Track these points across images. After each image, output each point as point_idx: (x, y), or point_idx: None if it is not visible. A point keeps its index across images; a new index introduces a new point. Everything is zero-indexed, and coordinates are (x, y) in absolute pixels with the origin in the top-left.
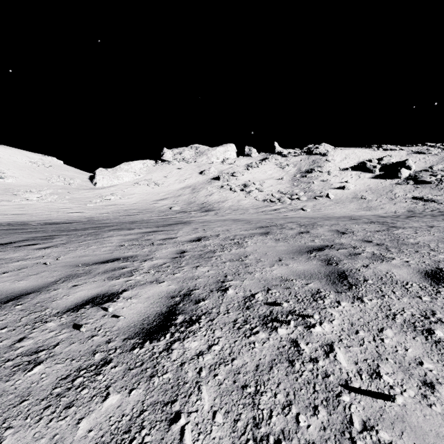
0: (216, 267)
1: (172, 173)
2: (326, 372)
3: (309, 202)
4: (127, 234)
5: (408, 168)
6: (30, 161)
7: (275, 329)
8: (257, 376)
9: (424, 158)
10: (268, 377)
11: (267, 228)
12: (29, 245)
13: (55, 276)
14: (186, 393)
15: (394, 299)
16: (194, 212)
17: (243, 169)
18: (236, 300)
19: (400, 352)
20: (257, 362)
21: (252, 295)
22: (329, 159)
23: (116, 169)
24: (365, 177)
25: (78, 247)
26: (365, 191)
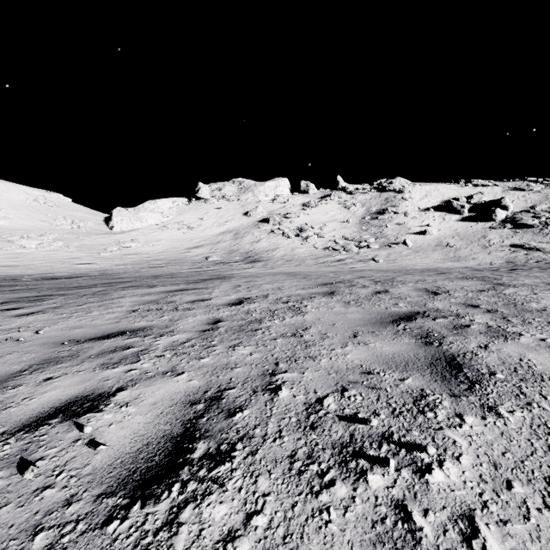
0: (263, 347)
1: (209, 213)
2: None
3: (381, 250)
4: (145, 294)
5: (505, 208)
6: (28, 199)
7: (363, 475)
8: None
9: (523, 196)
10: None
11: (331, 286)
12: (8, 310)
13: (24, 361)
14: None
15: (549, 410)
16: (237, 263)
17: (299, 209)
18: (294, 409)
19: None
20: None
21: (319, 401)
22: (405, 197)
23: (139, 209)
24: (452, 219)
25: (74, 313)
26: (452, 236)
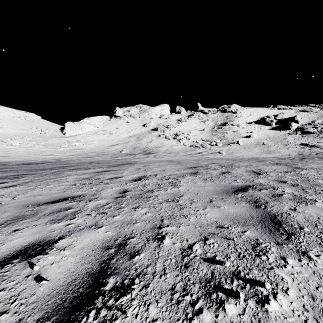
0: (153, 208)
1: (122, 125)
2: None
3: (224, 147)
4: (83, 174)
5: (297, 122)
6: (15, 116)
7: (222, 304)
8: None
9: (307, 115)
10: None
11: (195, 168)
12: None
13: (2, 218)
14: None
15: None
16: (138, 155)
17: (175, 123)
18: (173, 253)
19: None
20: None
21: (190, 247)
22: (238, 116)
23: (81, 122)
24: (265, 128)
25: (38, 185)
26: (266, 139)
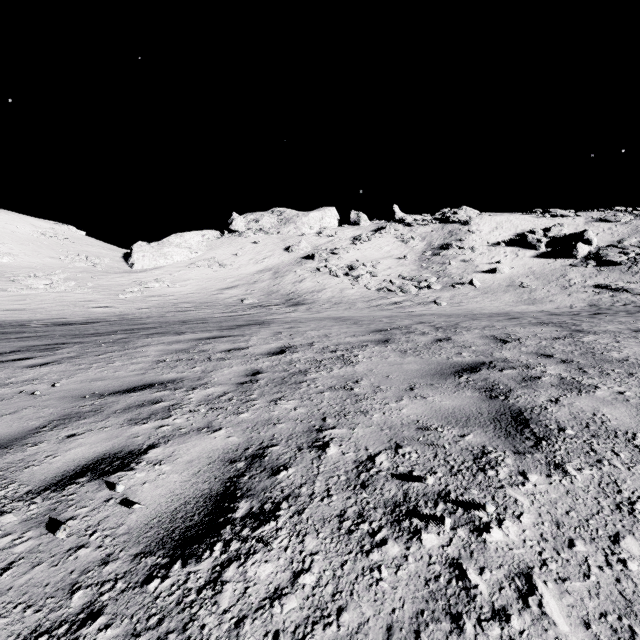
0: (309, 401)
1: (245, 249)
2: None
3: (444, 292)
4: (173, 342)
5: (588, 242)
6: (36, 232)
7: (417, 534)
8: None
9: (610, 228)
10: None
11: (386, 333)
12: (18, 361)
13: (42, 417)
14: None
15: (621, 468)
16: (277, 307)
17: (349, 244)
18: (343, 467)
19: None
20: (388, 618)
21: (371, 459)
22: (472, 230)
23: (163, 244)
24: (526, 255)
25: (93, 363)
26: (526, 275)
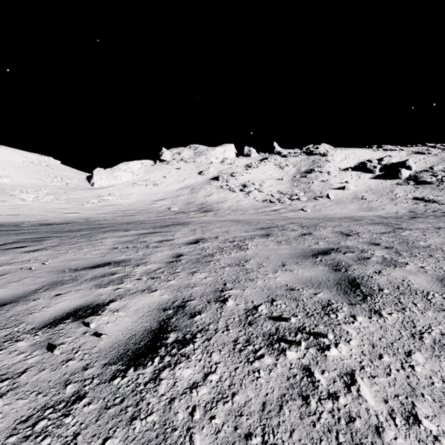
0: (215, 273)
1: (171, 173)
2: (350, 414)
3: (309, 202)
4: (123, 236)
5: (409, 168)
6: (26, 161)
7: (283, 351)
8: (263, 419)
9: (424, 158)
10: (278, 420)
11: (268, 229)
12: (17, 248)
13: (38, 283)
14: (174, 444)
15: (417, 313)
16: (193, 213)
17: (243, 169)
18: (237, 313)
19: (437, 384)
20: (263, 398)
21: (255, 308)
22: (329, 160)
23: (114, 169)
24: (366, 177)
25: (69, 250)
26: (366, 191)
